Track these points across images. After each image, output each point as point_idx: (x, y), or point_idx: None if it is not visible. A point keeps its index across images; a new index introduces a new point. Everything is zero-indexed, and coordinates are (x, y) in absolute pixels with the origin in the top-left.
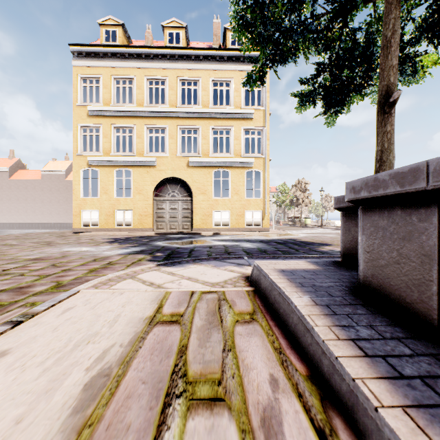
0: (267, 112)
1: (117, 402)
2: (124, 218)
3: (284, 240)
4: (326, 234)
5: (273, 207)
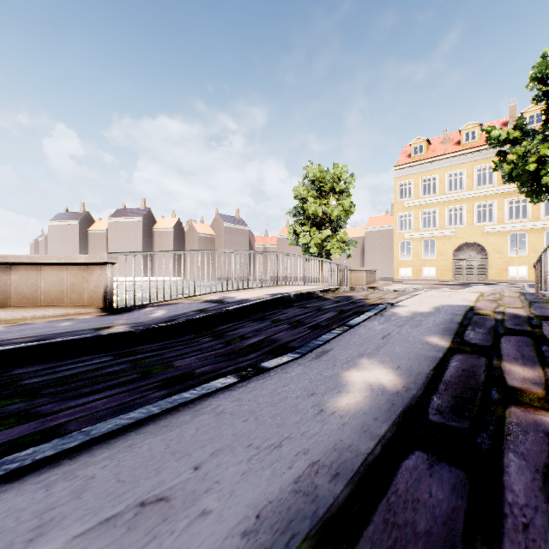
0: None
1: (496, 289)
2: (429, 272)
3: None
4: None
5: None
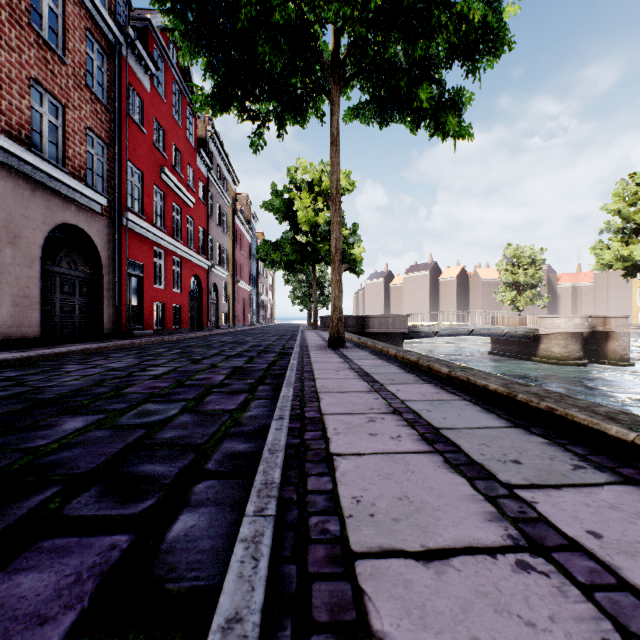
0: None
1: None
2: None
3: None
4: None
5: None
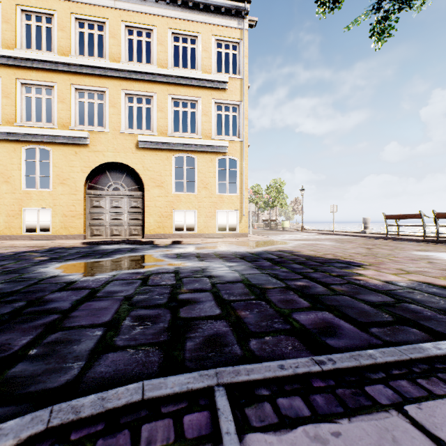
0: (245, 83)
1: None
2: (37, 220)
3: (278, 255)
4: (321, 241)
5: (250, 207)
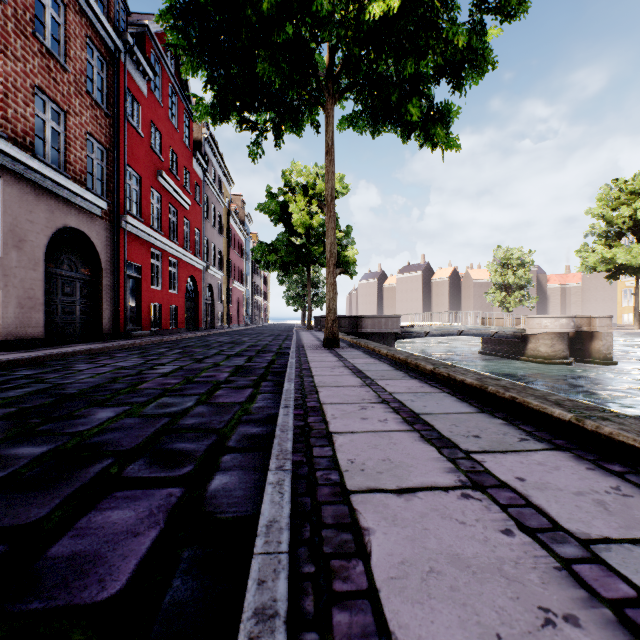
0: None
1: None
2: None
3: None
4: None
5: None
